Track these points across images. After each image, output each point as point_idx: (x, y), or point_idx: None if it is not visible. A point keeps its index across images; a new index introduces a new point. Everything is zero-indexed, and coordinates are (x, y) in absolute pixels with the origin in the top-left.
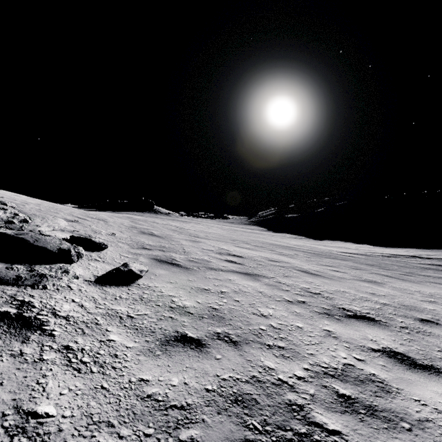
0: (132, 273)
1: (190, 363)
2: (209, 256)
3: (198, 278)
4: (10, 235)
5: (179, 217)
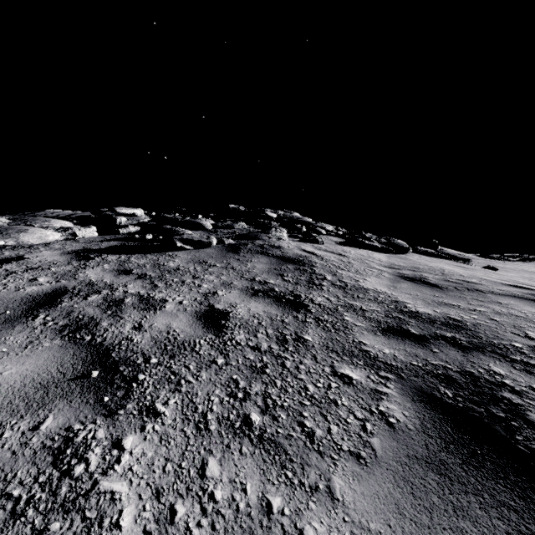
0: (494, 268)
1: (531, 279)
2: (534, 273)
3: (528, 274)
4: (447, 253)
5: (474, 259)
